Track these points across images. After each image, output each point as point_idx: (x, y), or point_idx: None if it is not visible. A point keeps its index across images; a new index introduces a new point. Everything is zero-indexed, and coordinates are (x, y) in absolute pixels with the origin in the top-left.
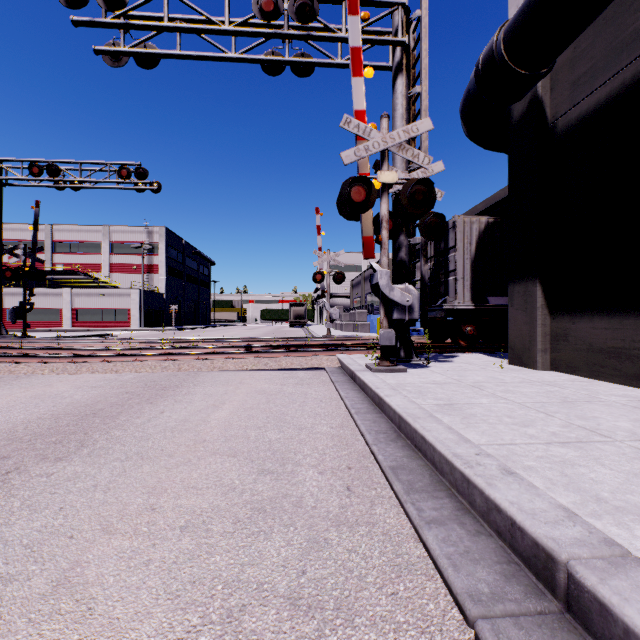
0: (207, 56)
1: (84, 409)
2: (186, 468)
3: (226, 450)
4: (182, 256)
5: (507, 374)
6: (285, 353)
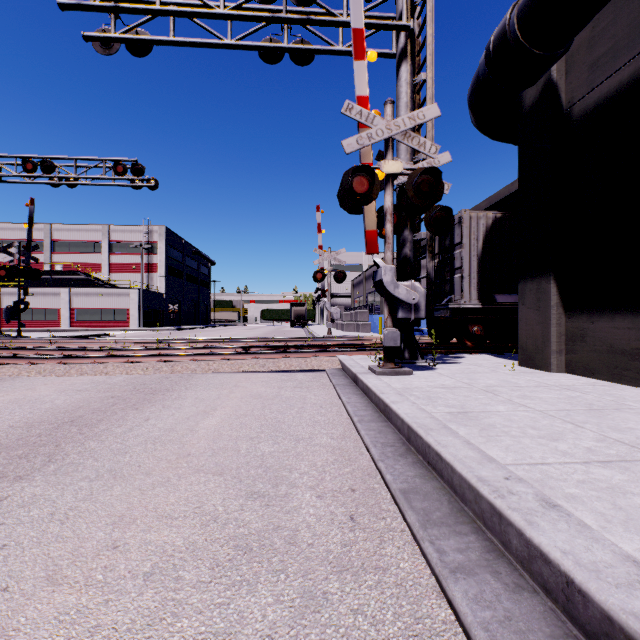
0: (202, 42)
1: (62, 416)
2: (163, 490)
3: (212, 466)
4: (182, 256)
5: (520, 377)
6: (284, 354)
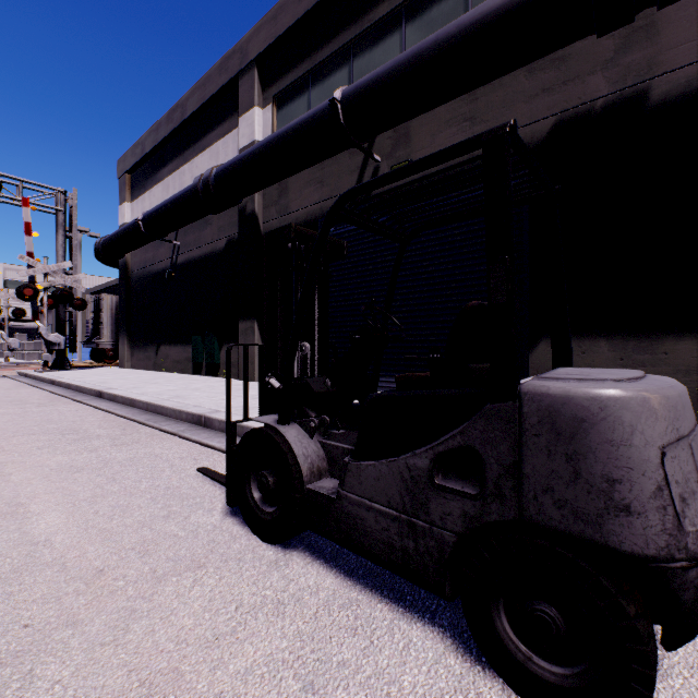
0: None
1: None
2: None
3: None
4: None
5: (107, 370)
6: None
